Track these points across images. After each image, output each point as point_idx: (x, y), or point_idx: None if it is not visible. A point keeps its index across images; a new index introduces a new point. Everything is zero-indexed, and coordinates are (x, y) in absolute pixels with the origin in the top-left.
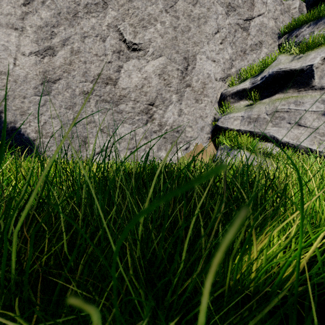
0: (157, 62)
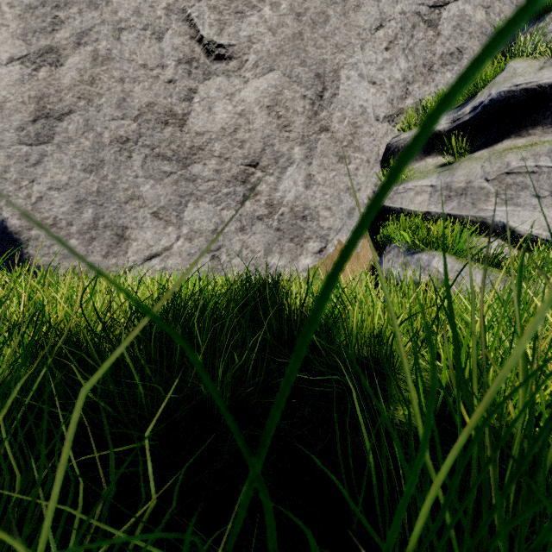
0: (263, 83)
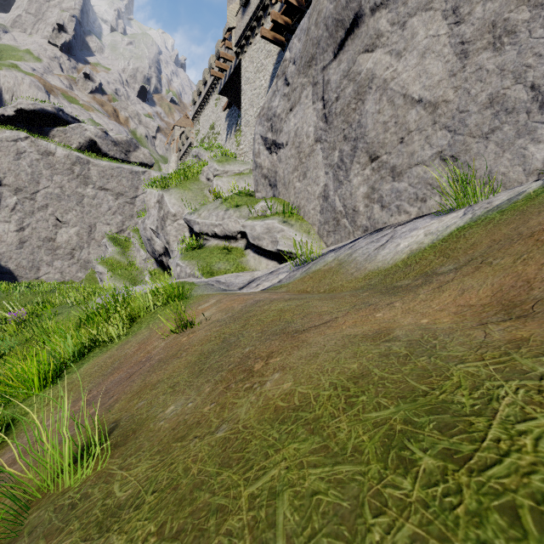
0: (75, 229)
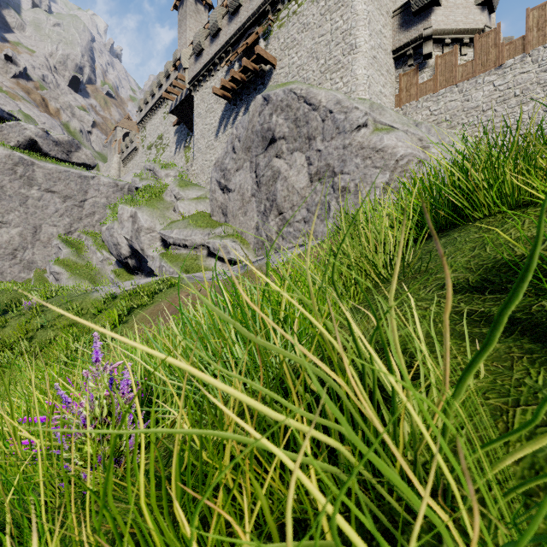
0: (17, 230)
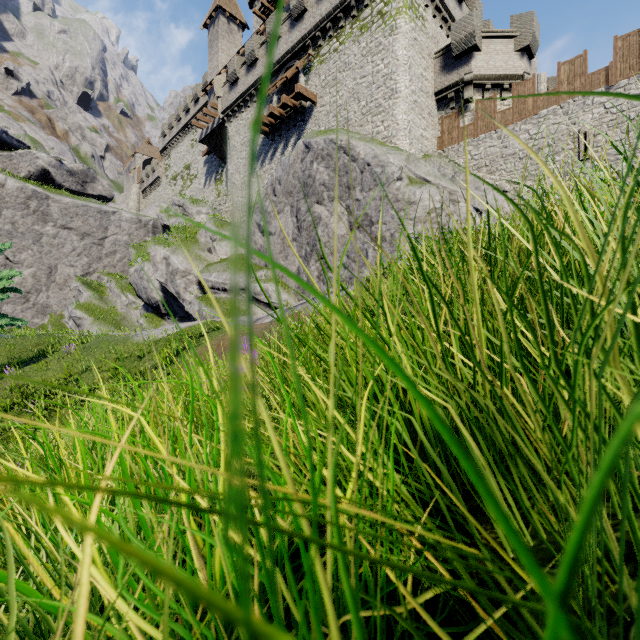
0: (30, 270)
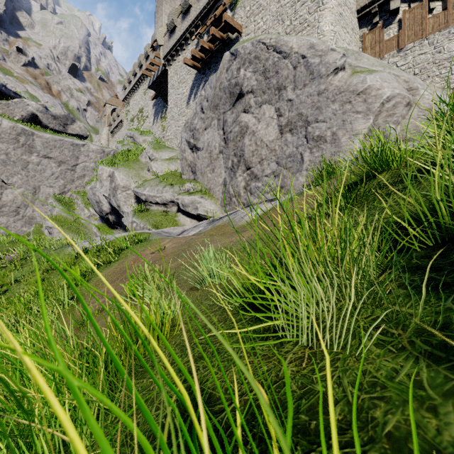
0: (20, 190)
